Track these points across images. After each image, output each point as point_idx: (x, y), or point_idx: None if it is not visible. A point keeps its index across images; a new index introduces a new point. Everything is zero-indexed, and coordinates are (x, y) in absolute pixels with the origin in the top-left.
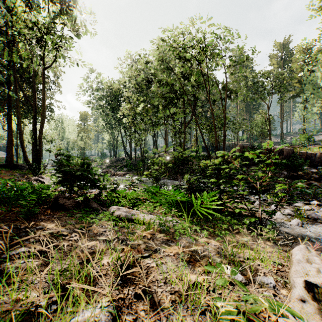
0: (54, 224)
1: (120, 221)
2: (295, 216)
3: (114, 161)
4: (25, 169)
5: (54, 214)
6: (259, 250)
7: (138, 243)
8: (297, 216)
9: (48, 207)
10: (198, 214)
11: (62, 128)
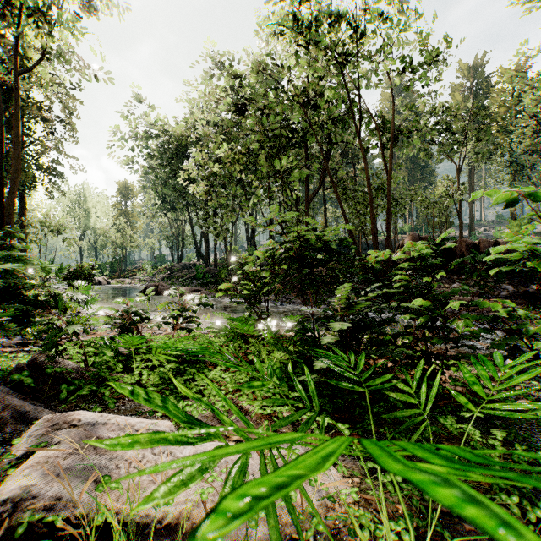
0: None
1: None
2: None
3: (178, 269)
4: None
5: None
6: None
7: None
8: None
9: None
10: None
11: (85, 209)
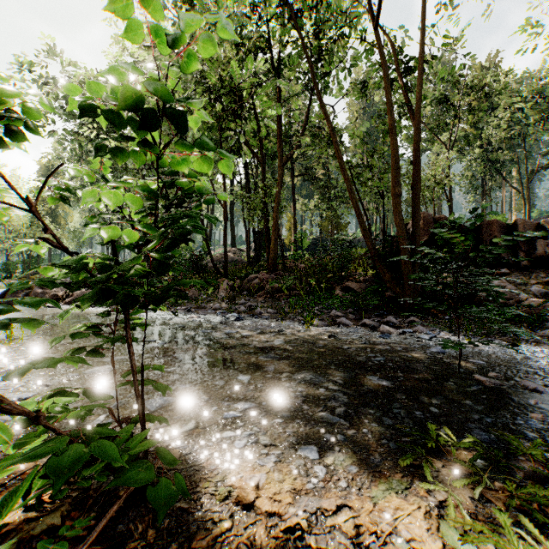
0: None
1: None
2: None
3: None
4: None
5: None
6: None
7: None
8: None
9: None
10: None
11: None
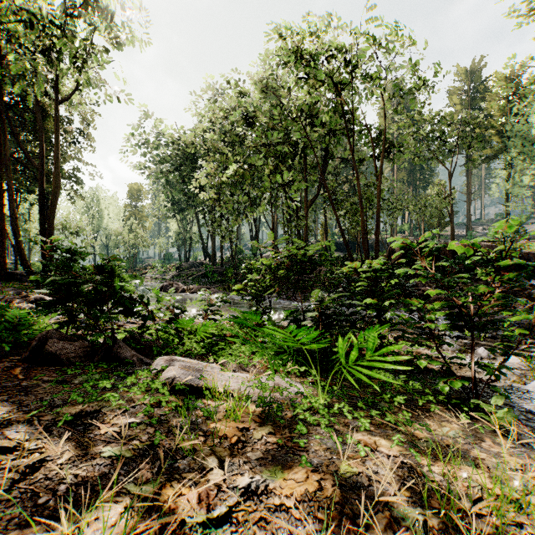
0: (7, 407)
1: (170, 396)
2: (532, 373)
3: (186, 268)
4: (28, 280)
5: (27, 376)
6: (493, 466)
7: (204, 465)
8: (534, 372)
9: (23, 358)
10: (349, 379)
11: (98, 211)
